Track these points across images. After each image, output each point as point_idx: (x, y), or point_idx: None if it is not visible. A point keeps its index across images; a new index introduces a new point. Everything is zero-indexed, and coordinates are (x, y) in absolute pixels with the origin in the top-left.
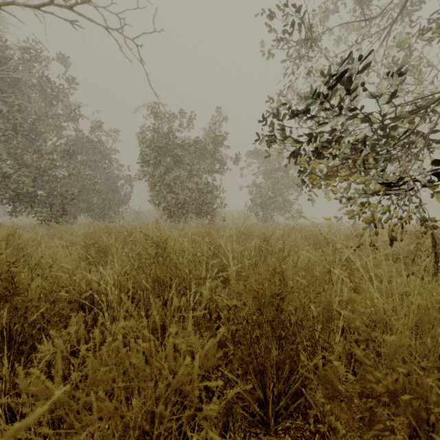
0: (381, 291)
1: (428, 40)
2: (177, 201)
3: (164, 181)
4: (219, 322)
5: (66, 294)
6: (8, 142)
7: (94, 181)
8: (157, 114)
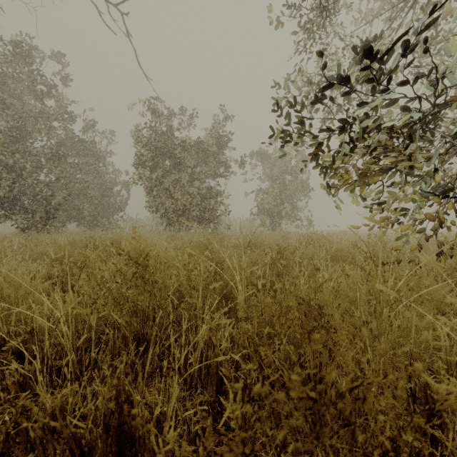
0: (448, 327)
1: None
2: (176, 207)
3: (162, 185)
4: (221, 452)
5: None
6: None
7: (85, 186)
8: (154, 110)
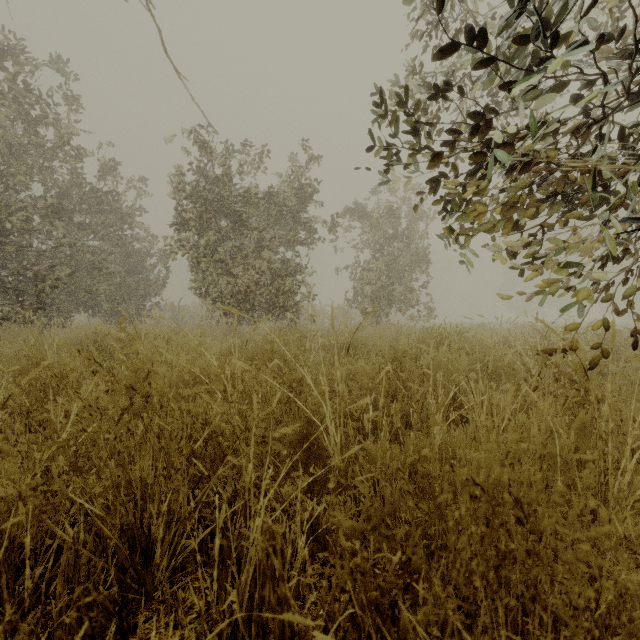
0: None
1: None
2: (235, 288)
3: (214, 255)
4: None
5: None
6: None
7: (100, 257)
8: (202, 144)
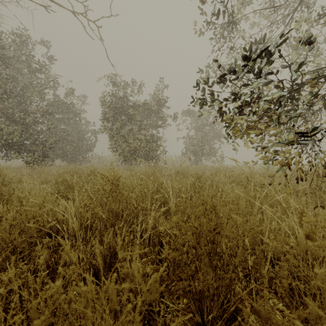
0: None
1: (323, 24)
2: (129, 148)
3: (120, 133)
4: (161, 254)
5: (32, 225)
6: (1, 104)
7: (67, 134)
8: (115, 83)
